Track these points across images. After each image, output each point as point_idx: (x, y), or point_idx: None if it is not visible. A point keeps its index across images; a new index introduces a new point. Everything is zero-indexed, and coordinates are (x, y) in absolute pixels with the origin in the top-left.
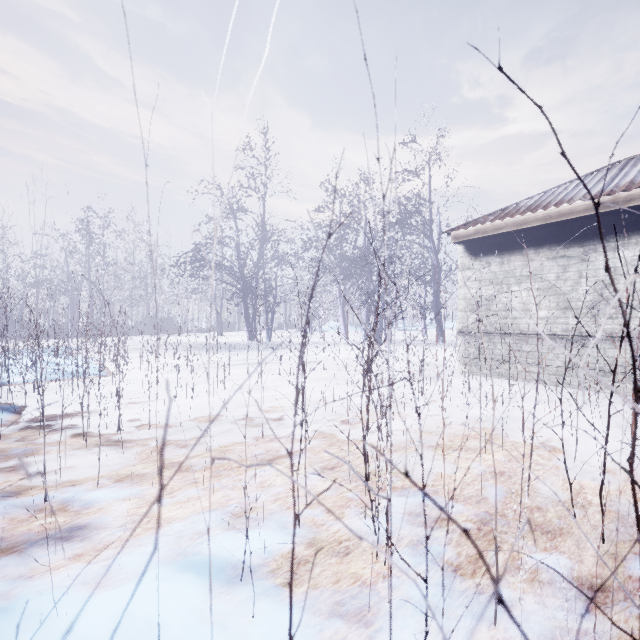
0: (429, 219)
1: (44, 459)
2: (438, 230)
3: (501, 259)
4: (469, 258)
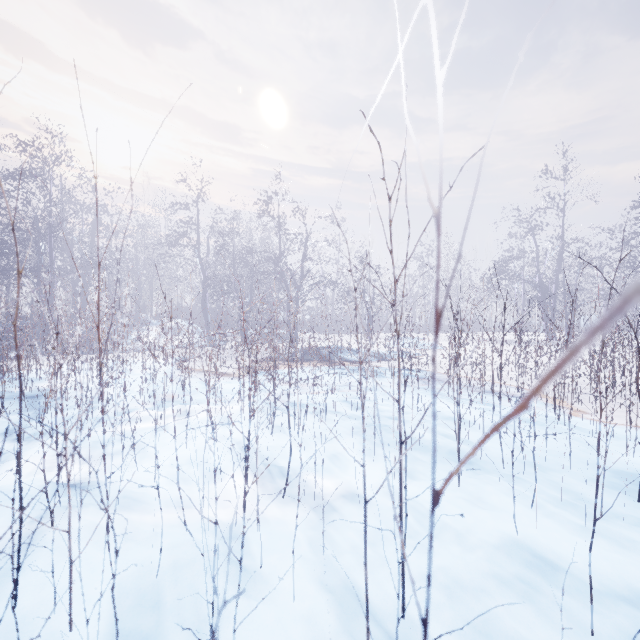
0: None
1: None
2: None
3: None
4: None
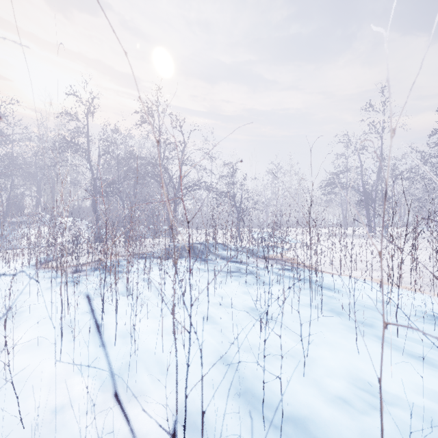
0: None
1: (330, 255)
2: None
3: None
4: None
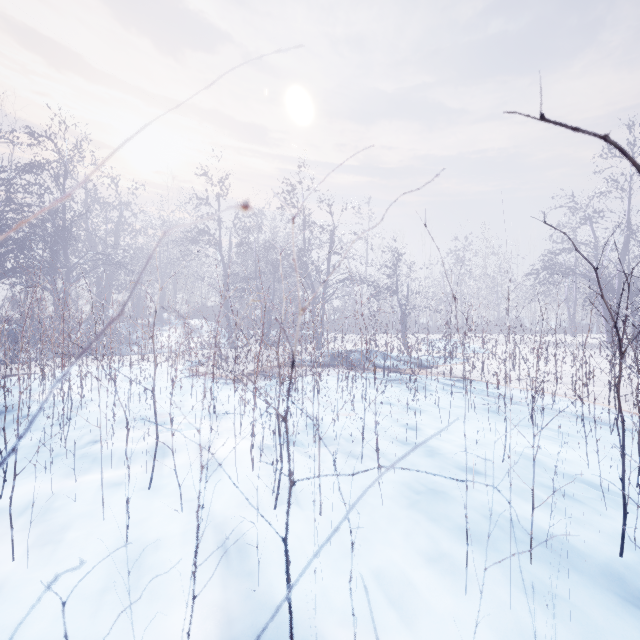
0: None
1: (513, 365)
2: None
3: None
4: None
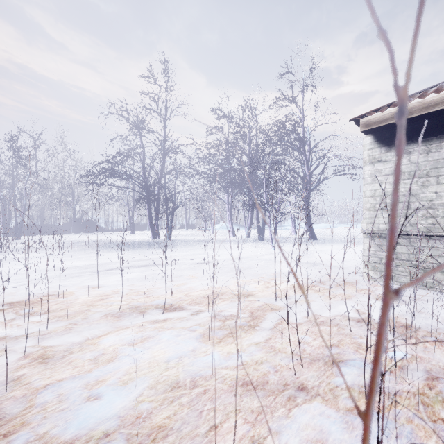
0: (302, 137)
1: None
2: (308, 148)
3: (427, 146)
4: (380, 149)
